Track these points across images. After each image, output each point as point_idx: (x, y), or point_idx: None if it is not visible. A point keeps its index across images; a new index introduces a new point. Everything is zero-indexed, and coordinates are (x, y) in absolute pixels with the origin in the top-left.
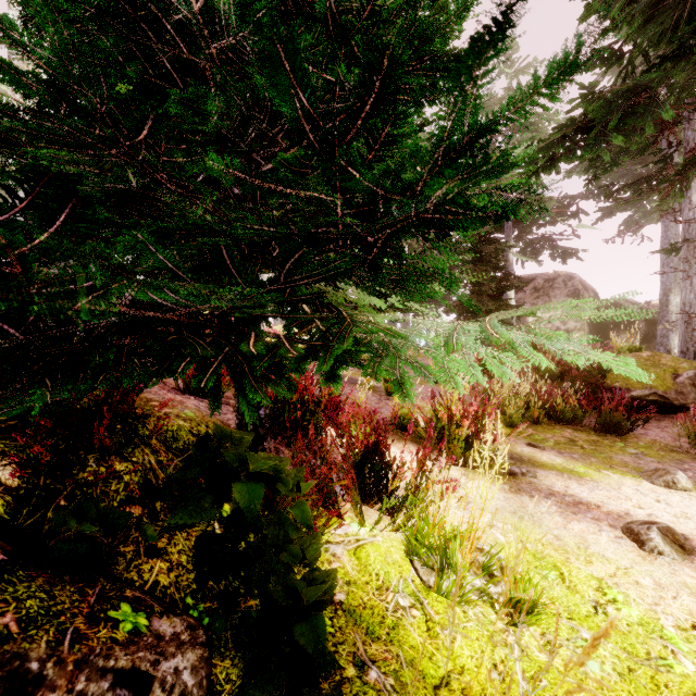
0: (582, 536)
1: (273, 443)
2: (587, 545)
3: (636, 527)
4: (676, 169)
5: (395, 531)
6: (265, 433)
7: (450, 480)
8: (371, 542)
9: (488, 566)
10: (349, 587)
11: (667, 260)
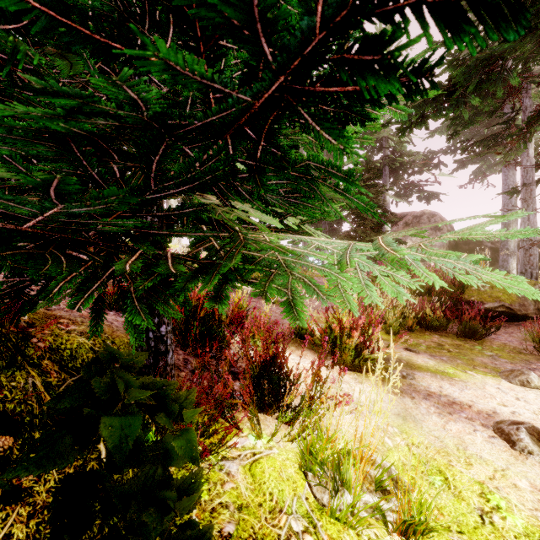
0: (459, 437)
1: (183, 354)
2: (465, 446)
3: (506, 428)
4: (517, 128)
5: (291, 441)
6: (176, 345)
7: (343, 394)
8: (267, 455)
9: (380, 480)
10: (240, 514)
11: (507, 201)
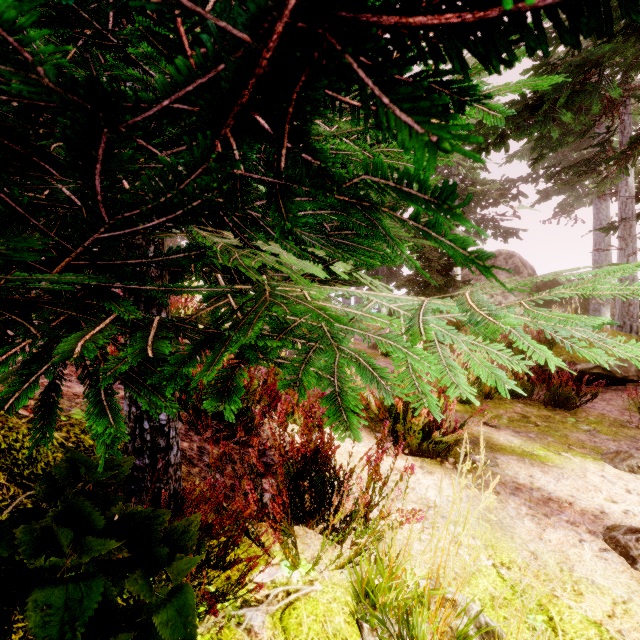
0: (562, 551)
1: (198, 441)
2: (571, 565)
3: (623, 538)
4: (614, 152)
5: (339, 569)
6: (189, 429)
7: (412, 509)
8: (306, 595)
9: (466, 636)
10: None
11: (599, 240)
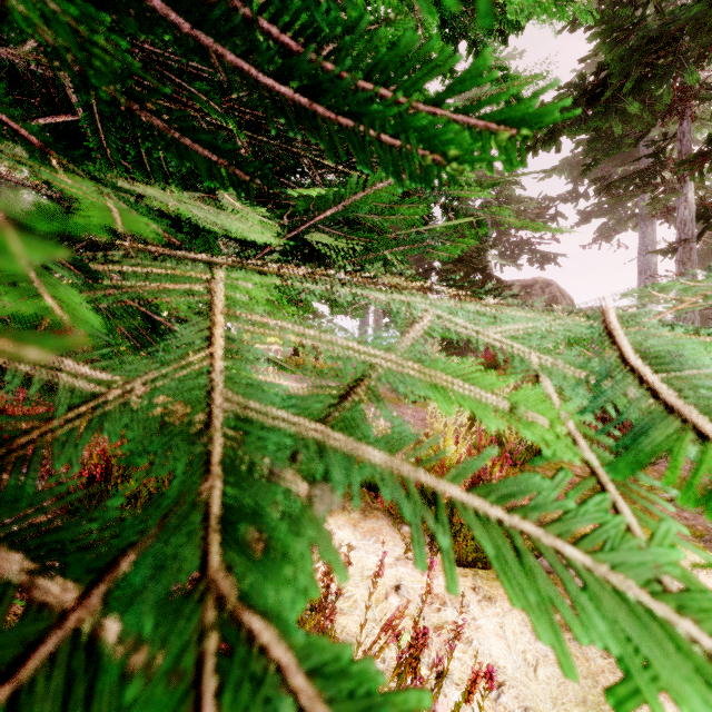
0: None
1: None
2: None
3: None
4: (671, 163)
5: None
6: None
7: None
8: None
9: None
10: None
11: (644, 267)
